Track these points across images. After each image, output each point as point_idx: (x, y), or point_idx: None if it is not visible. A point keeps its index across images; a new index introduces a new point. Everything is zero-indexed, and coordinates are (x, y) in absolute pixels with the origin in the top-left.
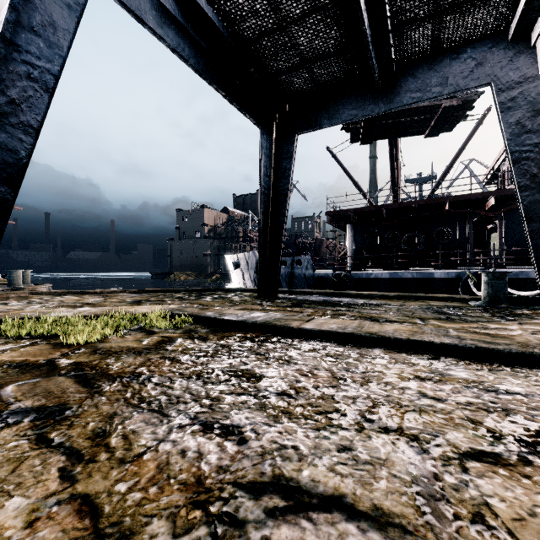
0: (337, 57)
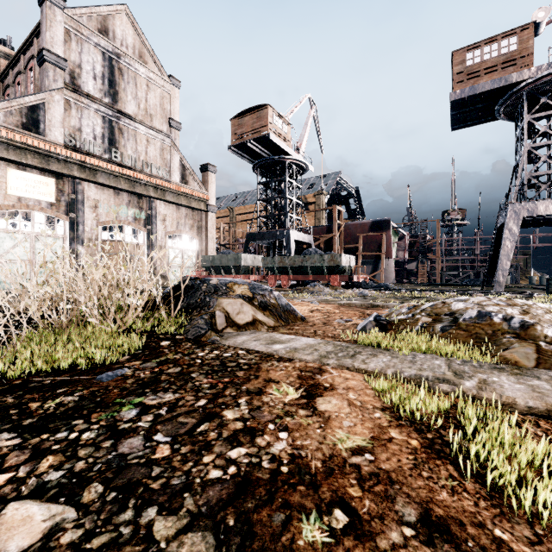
0: None
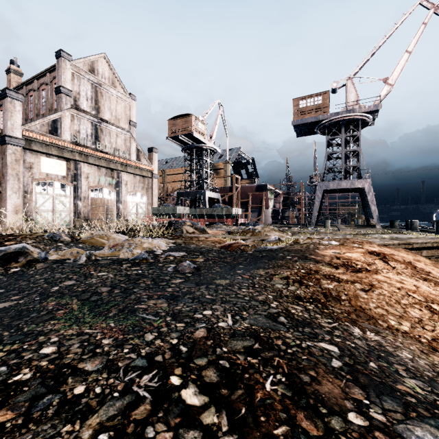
0: None
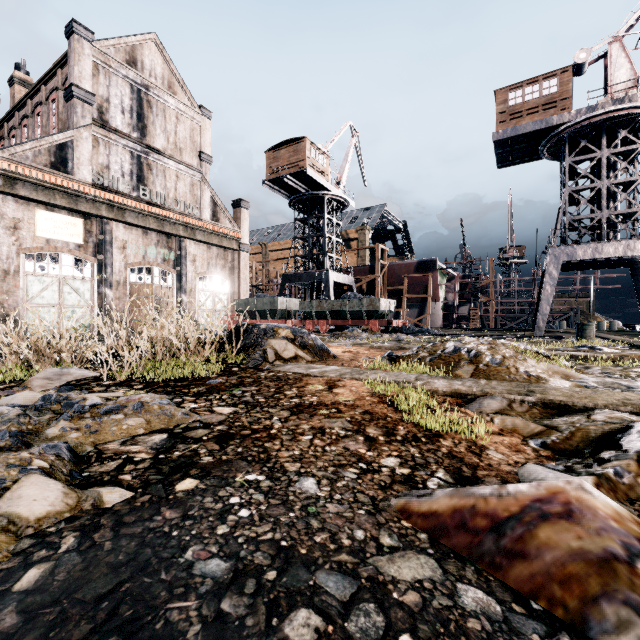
0: None
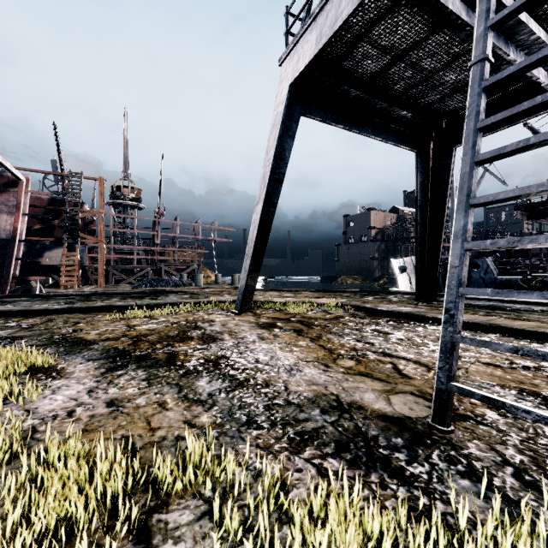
0: (493, 74)
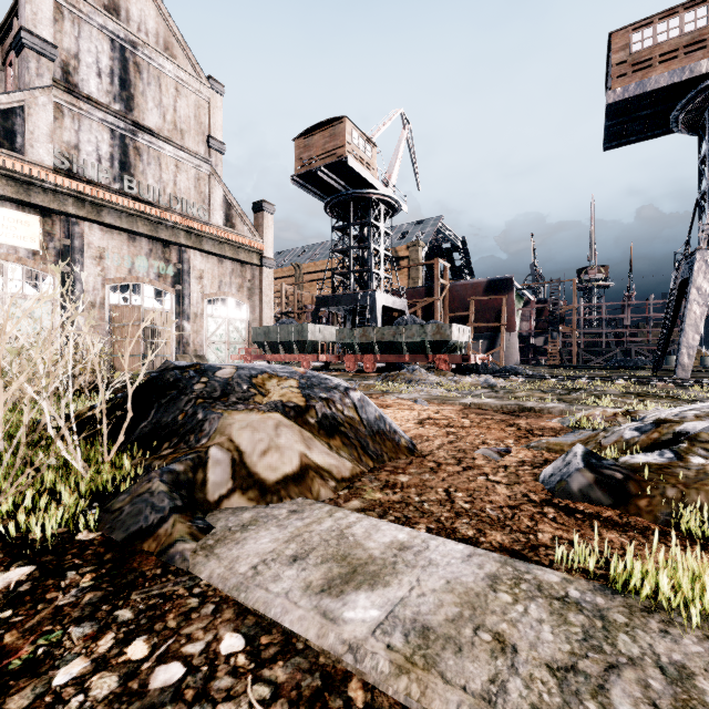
0: None
